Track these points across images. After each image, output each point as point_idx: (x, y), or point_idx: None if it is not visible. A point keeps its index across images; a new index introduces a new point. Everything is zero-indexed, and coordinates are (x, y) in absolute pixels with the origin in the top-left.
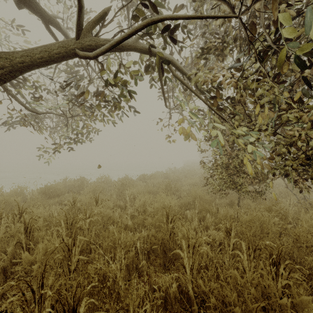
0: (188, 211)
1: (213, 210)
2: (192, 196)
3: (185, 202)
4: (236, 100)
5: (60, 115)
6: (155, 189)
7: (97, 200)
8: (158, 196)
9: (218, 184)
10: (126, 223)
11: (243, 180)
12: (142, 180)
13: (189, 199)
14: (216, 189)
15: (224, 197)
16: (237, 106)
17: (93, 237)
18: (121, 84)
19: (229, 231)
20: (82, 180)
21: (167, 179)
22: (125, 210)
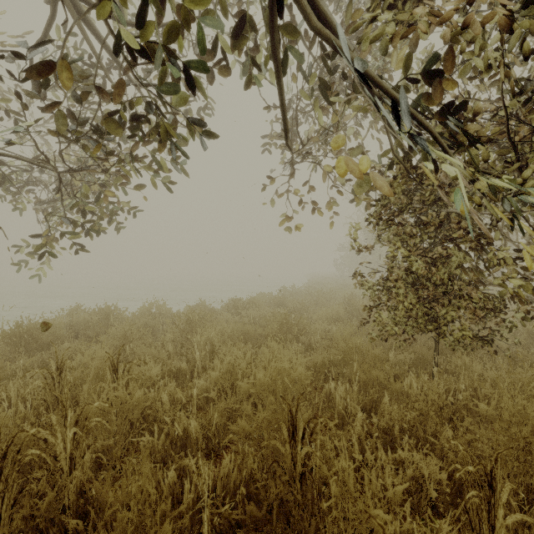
0: (333, 384)
1: (397, 386)
2: (340, 349)
3: (324, 361)
4: (469, 109)
5: (39, 165)
6: (258, 330)
7: (115, 366)
8: (264, 350)
9: (394, 320)
10: (186, 425)
11: (456, 314)
12: (231, 311)
13: (332, 355)
14: (393, 331)
15: (403, 347)
16: (473, 125)
17: (77, 487)
18: (161, 47)
19: (489, 482)
20: (107, 312)
21: (280, 309)
22: (192, 377)
